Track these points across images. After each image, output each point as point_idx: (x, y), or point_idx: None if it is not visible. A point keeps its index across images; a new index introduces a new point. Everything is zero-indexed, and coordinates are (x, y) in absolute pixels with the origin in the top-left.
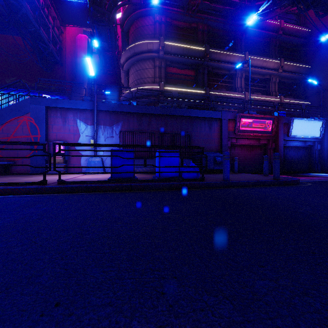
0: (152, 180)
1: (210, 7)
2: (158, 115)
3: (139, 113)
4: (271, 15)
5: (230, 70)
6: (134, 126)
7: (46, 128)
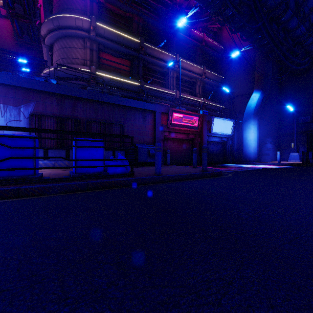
0: (62, 178)
1: (145, 0)
2: (86, 99)
3: (60, 94)
4: (197, 25)
5: (164, 68)
6: (53, 110)
7: None
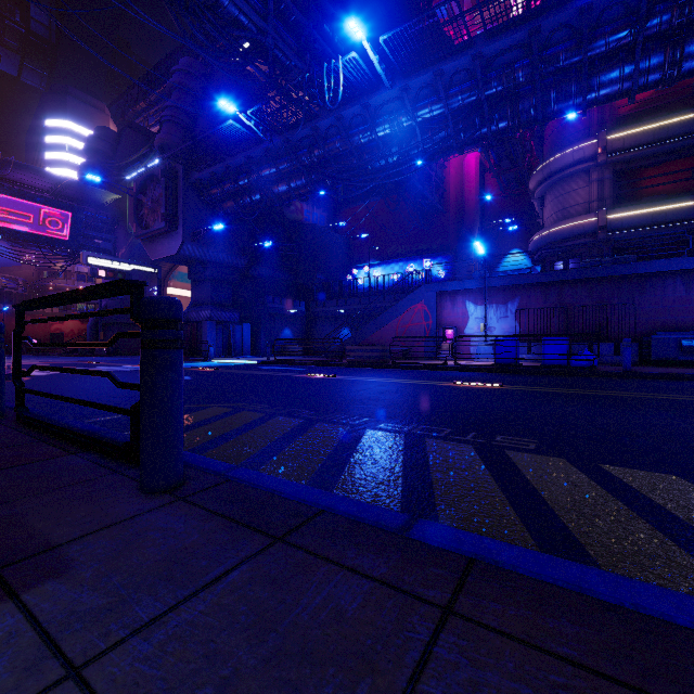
0: (531, 366)
1: None
2: (575, 280)
3: (544, 282)
4: None
5: None
6: (536, 301)
7: (436, 313)
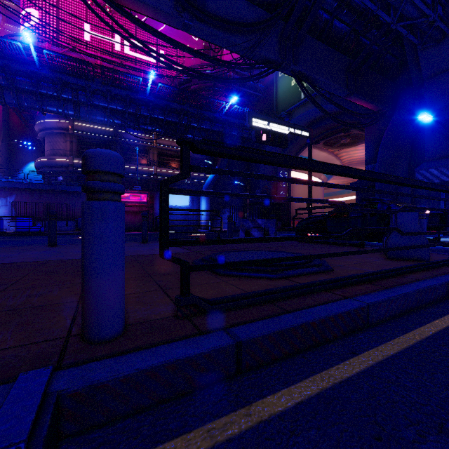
0: (8, 232)
1: None
2: (49, 189)
3: (31, 188)
4: None
5: (144, 147)
6: (27, 198)
7: None
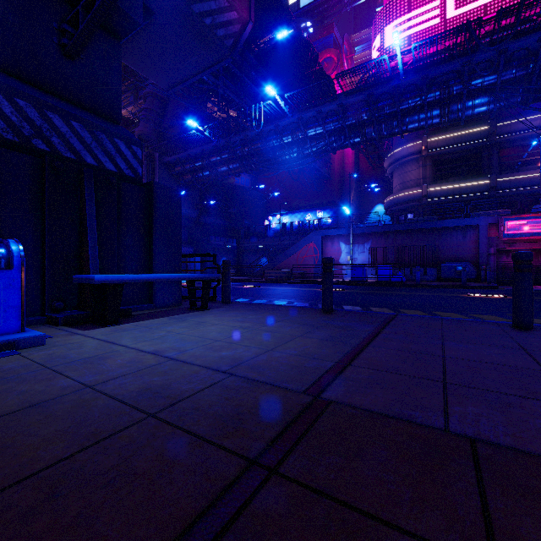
0: (370, 281)
1: None
2: (403, 230)
3: (385, 231)
4: None
5: None
6: (381, 242)
7: (322, 249)
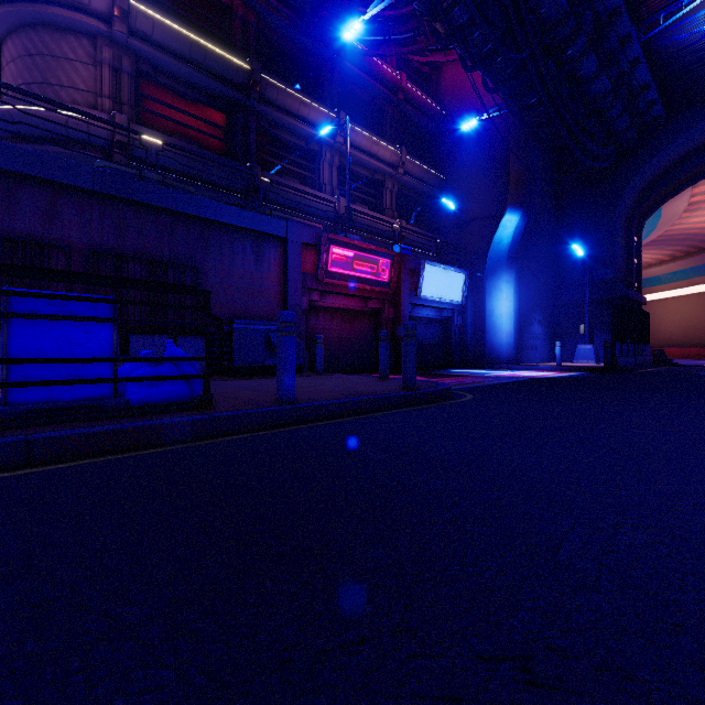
0: None
1: None
2: (89, 192)
3: (3, 171)
4: (387, 50)
5: (310, 142)
6: None
7: None
